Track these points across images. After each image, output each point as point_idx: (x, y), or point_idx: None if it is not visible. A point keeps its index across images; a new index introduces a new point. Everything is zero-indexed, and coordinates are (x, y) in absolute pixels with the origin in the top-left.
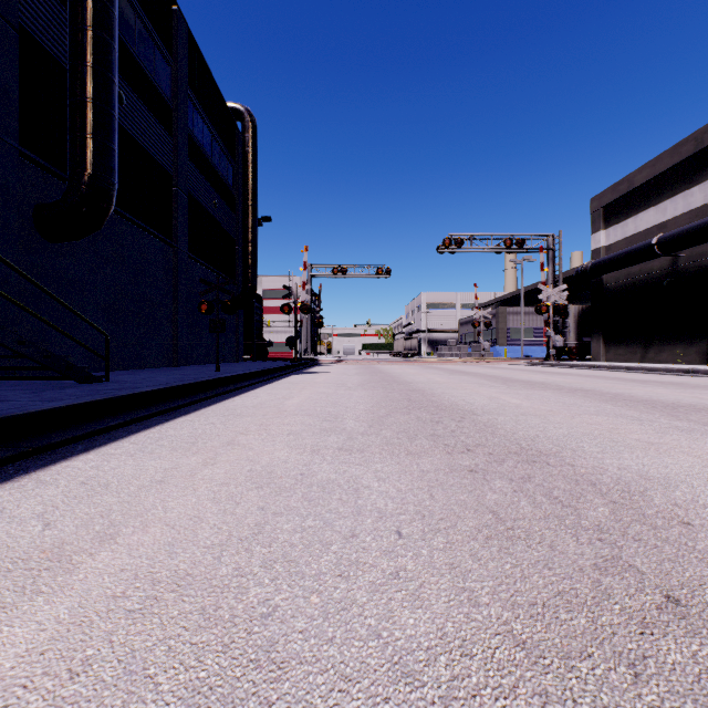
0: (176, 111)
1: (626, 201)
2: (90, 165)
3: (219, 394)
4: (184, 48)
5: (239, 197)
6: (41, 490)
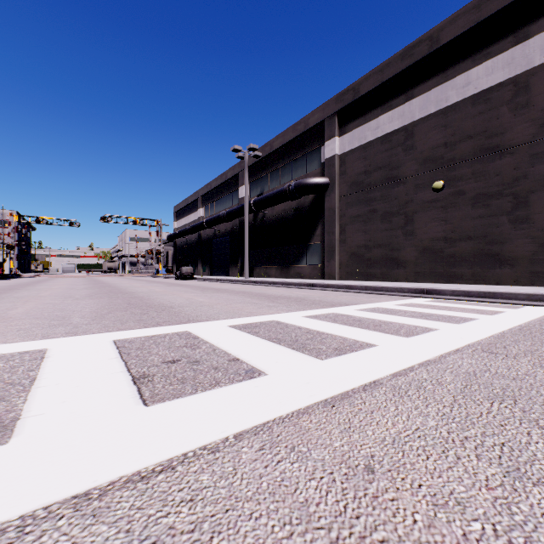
0: None
1: (180, 213)
2: None
3: None
4: None
5: None
6: None
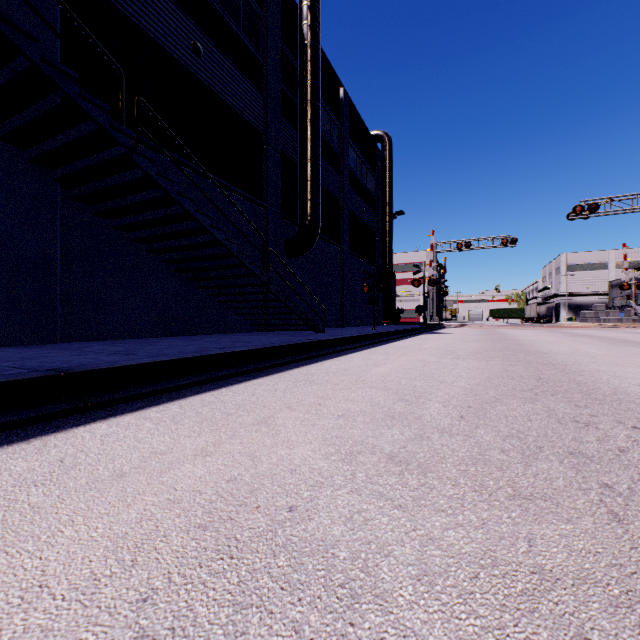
0: (342, 157)
1: None
2: (310, 215)
3: (382, 341)
4: (346, 112)
5: (379, 200)
6: (353, 358)
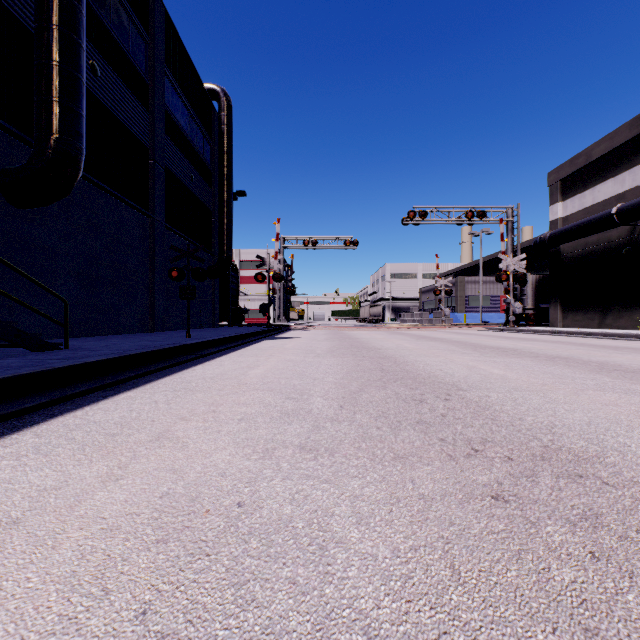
0: (152, 86)
1: (584, 174)
2: (55, 128)
3: (181, 362)
4: (160, 26)
5: (215, 172)
6: None
